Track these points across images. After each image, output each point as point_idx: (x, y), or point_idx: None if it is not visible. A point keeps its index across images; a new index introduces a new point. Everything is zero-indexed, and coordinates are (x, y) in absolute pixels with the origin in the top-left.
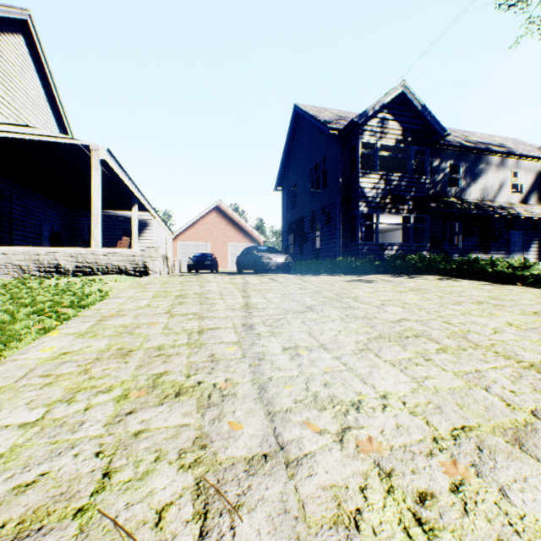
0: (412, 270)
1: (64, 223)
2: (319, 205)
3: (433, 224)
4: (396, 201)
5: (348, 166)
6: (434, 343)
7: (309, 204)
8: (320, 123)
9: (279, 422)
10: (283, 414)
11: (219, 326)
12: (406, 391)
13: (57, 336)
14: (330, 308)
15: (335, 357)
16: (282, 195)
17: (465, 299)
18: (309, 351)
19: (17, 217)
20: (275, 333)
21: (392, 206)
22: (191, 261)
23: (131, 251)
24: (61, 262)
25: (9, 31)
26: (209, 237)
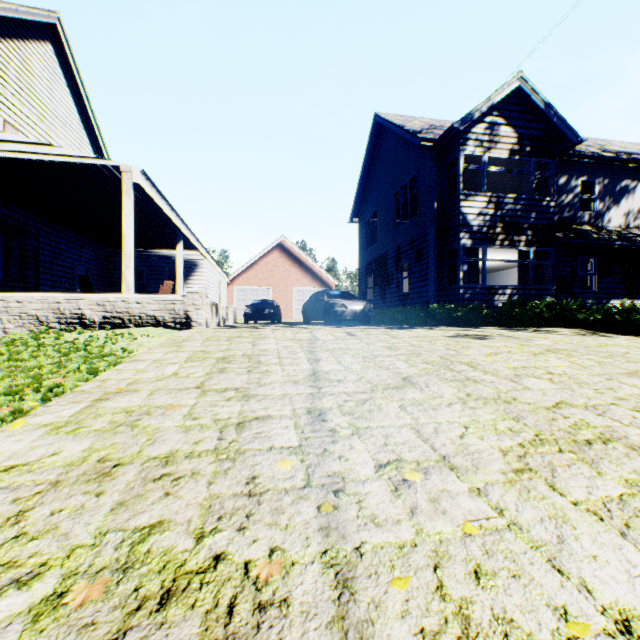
0: (537, 321)
1: (101, 265)
2: (406, 239)
3: (558, 260)
4: (509, 231)
5: (445, 186)
6: None
7: (394, 237)
8: (409, 134)
9: None
10: None
11: (270, 414)
12: None
13: (19, 430)
14: (438, 382)
15: (475, 491)
16: (359, 228)
17: (639, 367)
18: (424, 472)
19: (44, 258)
20: (360, 429)
21: (504, 237)
22: (248, 310)
23: (170, 297)
24: (85, 312)
25: (35, 38)
26: (270, 280)
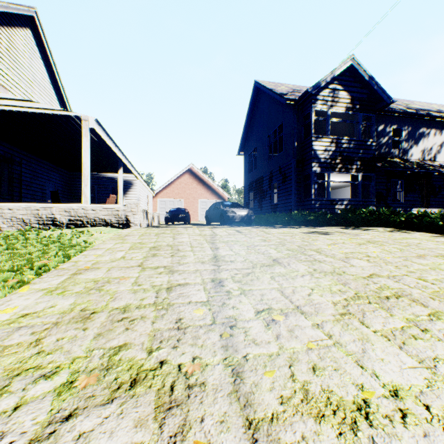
0: (363, 222)
1: (65, 184)
2: (276, 166)
3: (378, 181)
4: (345, 162)
5: (302, 131)
6: (421, 306)
7: (268, 165)
8: (278, 95)
9: (264, 443)
10: (268, 427)
11: (188, 282)
12: (421, 385)
13: (26, 293)
14: (296, 262)
15: (315, 326)
16: (244, 159)
17: (426, 252)
18: (285, 315)
19: (26, 179)
20: (246, 291)
21: (342, 166)
22: (168, 215)
23: (115, 206)
24: (56, 216)
25: (19, 26)
26: (183, 194)
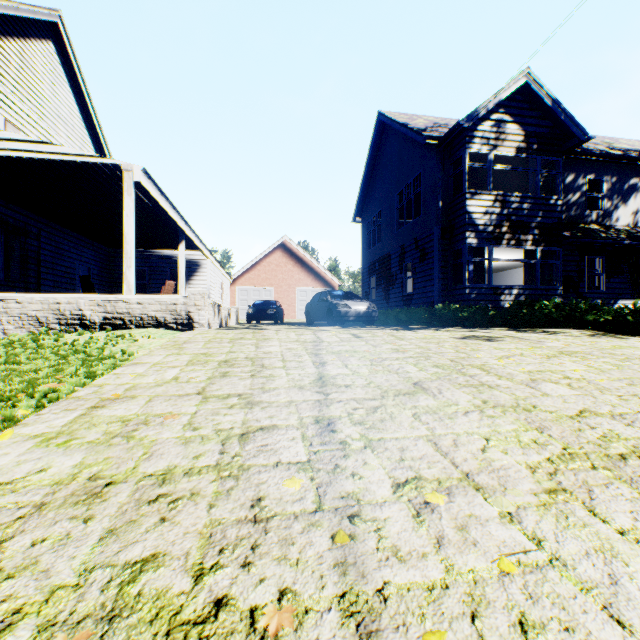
0: (545, 321)
1: (103, 265)
2: (410, 238)
3: (565, 260)
4: (516, 230)
5: (450, 185)
6: None
7: (397, 237)
8: (413, 132)
9: None
10: None
11: (276, 423)
12: None
13: (6, 443)
14: (451, 387)
15: (507, 517)
16: (362, 228)
17: None
18: (447, 493)
19: (46, 258)
20: (373, 441)
21: (511, 237)
22: (251, 310)
23: (171, 298)
24: (86, 312)
25: (36, 37)
26: (273, 280)
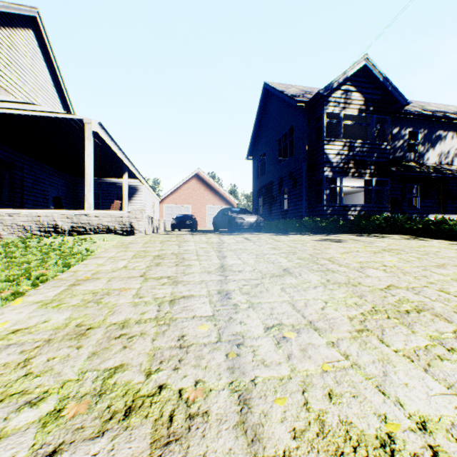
0: (377, 229)
1: (68, 189)
2: (286, 171)
3: (392, 187)
4: (358, 166)
5: (314, 134)
6: (445, 322)
7: (277, 170)
8: (288, 97)
9: None
10: None
11: (193, 294)
12: (451, 415)
13: (19, 306)
14: (308, 272)
15: (330, 344)
16: (253, 163)
17: (446, 261)
18: (297, 332)
19: (28, 184)
20: (254, 304)
21: (355, 170)
22: (174, 221)
23: (119, 213)
24: (58, 223)
25: (21, 26)
26: (190, 200)
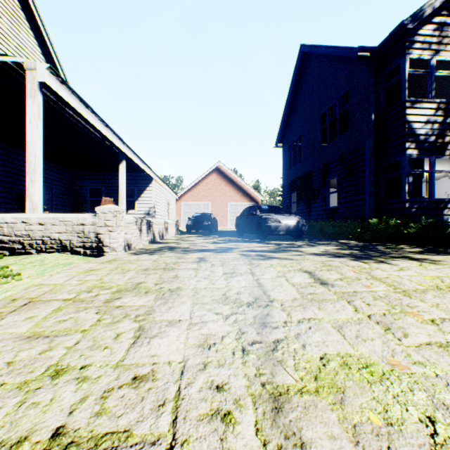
0: None
1: (67, 185)
2: (334, 155)
3: None
4: None
5: (383, 97)
6: None
7: (320, 155)
8: (341, 49)
9: None
10: None
11: None
12: None
13: None
14: None
15: None
16: (283, 151)
17: None
18: None
19: (3, 179)
20: None
21: None
22: (189, 221)
23: (78, 217)
24: None
25: None
26: (209, 197)
